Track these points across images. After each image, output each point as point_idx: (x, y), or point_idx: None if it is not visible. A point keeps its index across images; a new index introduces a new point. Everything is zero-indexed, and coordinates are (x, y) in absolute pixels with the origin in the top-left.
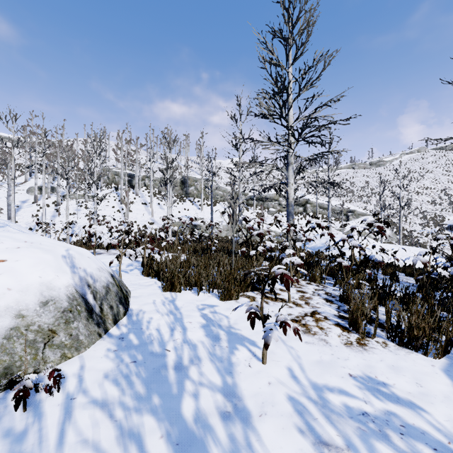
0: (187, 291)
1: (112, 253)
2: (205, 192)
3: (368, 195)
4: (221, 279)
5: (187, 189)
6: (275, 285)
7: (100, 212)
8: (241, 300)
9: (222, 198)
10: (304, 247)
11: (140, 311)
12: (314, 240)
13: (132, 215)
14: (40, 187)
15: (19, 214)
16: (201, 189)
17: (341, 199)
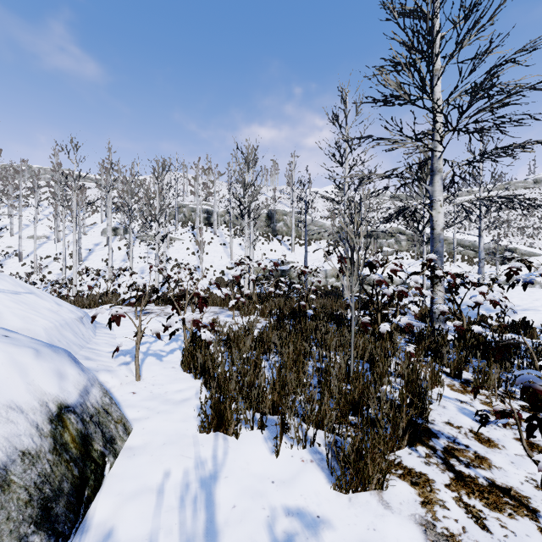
0: (254, 435)
1: (164, 312)
2: (297, 229)
3: (534, 225)
4: (331, 408)
5: (275, 225)
6: (453, 415)
7: (173, 255)
8: (392, 494)
9: (319, 235)
10: (478, 315)
11: (104, 538)
12: (460, 293)
13: (208, 258)
14: (114, 228)
15: (90, 259)
16: (291, 225)
17: (490, 233)
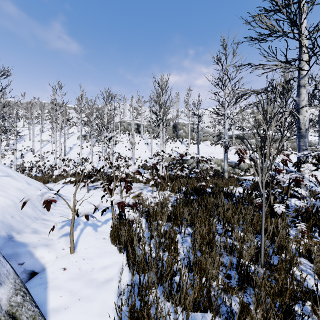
0: None
1: None
2: (191, 134)
3: None
4: None
5: (178, 132)
6: None
7: (117, 150)
8: None
9: (205, 138)
10: None
11: None
12: None
13: (137, 152)
14: (84, 135)
15: (70, 153)
16: (188, 131)
17: None
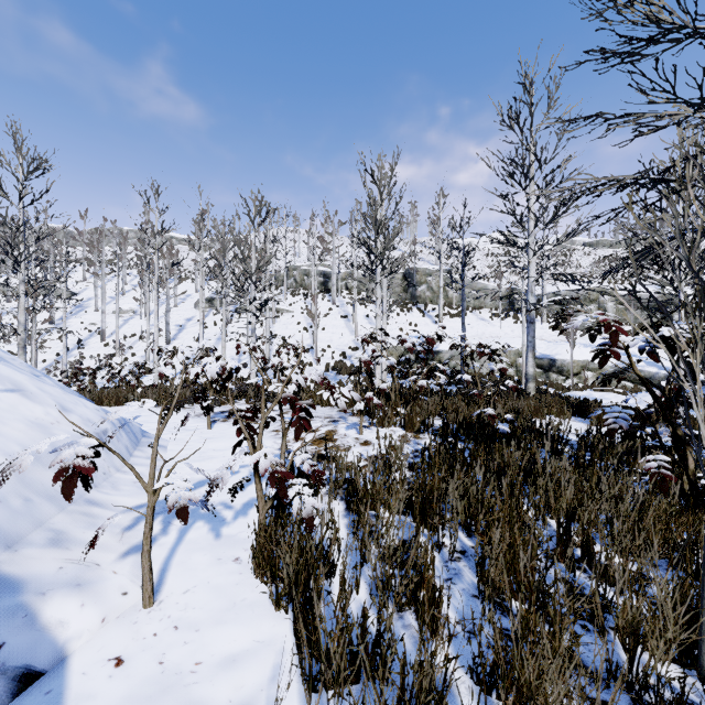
0: None
1: None
2: (446, 294)
3: None
4: None
5: (415, 289)
6: None
7: (280, 332)
8: None
9: (477, 302)
10: None
11: None
12: None
13: (324, 336)
14: (209, 298)
15: (180, 337)
16: (438, 288)
17: None
